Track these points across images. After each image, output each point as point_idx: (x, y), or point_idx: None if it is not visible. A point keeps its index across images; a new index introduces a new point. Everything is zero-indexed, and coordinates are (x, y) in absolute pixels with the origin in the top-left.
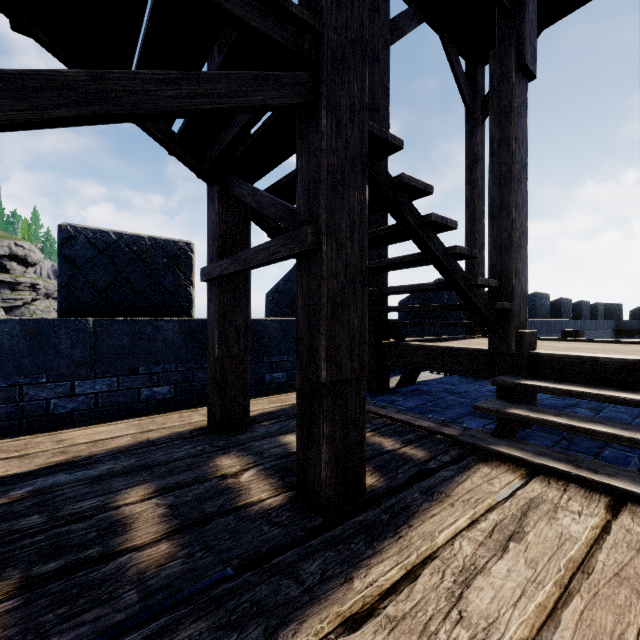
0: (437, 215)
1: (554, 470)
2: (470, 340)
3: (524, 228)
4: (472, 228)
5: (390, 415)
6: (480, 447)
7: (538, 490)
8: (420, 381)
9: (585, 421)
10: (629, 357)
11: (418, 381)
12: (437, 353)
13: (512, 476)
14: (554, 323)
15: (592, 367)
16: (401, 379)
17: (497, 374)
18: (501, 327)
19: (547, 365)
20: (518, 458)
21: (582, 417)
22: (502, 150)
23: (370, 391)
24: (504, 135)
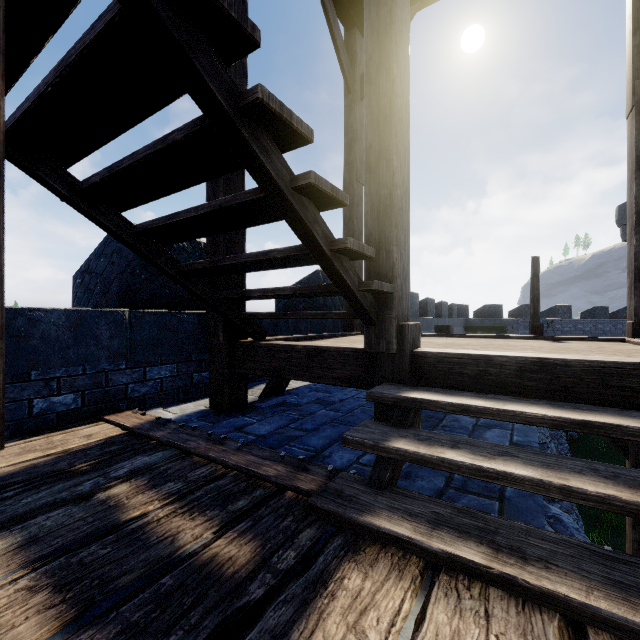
0: (270, 93)
1: (464, 564)
2: (348, 337)
3: (406, 188)
4: (351, 214)
5: (223, 458)
6: (348, 519)
7: (446, 631)
8: (291, 389)
9: (492, 454)
10: (526, 354)
11: (288, 389)
12: (302, 355)
13: (399, 590)
14: (423, 321)
15: (486, 369)
16: (266, 389)
17: (375, 382)
18: (379, 318)
19: (434, 368)
20: (406, 540)
21: (485, 445)
22: (381, 76)
23: (219, 410)
24: (383, 55)
